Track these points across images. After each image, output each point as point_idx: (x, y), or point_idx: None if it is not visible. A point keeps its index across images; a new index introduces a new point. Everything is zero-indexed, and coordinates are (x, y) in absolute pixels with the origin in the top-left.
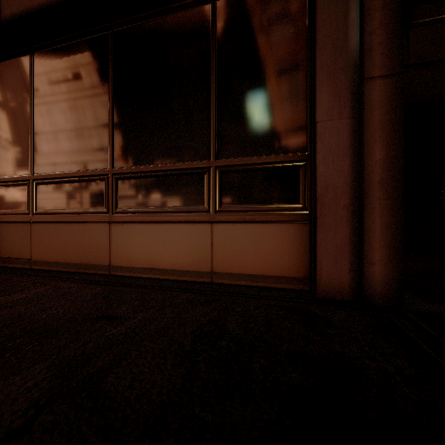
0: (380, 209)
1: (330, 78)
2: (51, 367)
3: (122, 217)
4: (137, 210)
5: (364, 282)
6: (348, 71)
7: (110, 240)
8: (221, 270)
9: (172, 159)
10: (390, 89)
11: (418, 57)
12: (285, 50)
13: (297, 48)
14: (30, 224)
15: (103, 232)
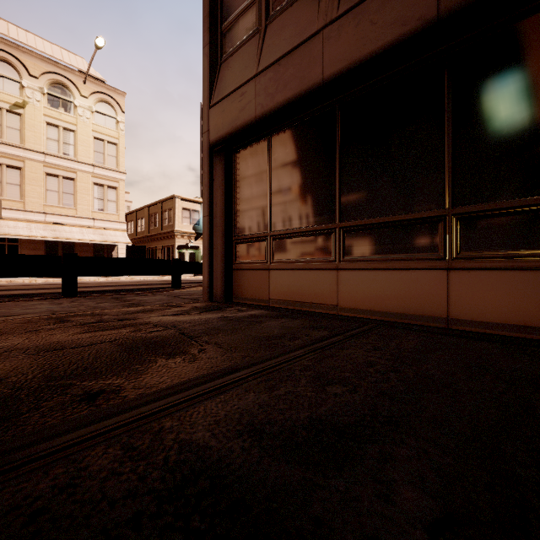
0: None
1: None
2: None
3: (468, 264)
4: (494, 254)
5: None
6: None
7: (448, 290)
8: None
9: None
10: None
11: None
12: None
13: None
14: (336, 271)
15: (437, 280)
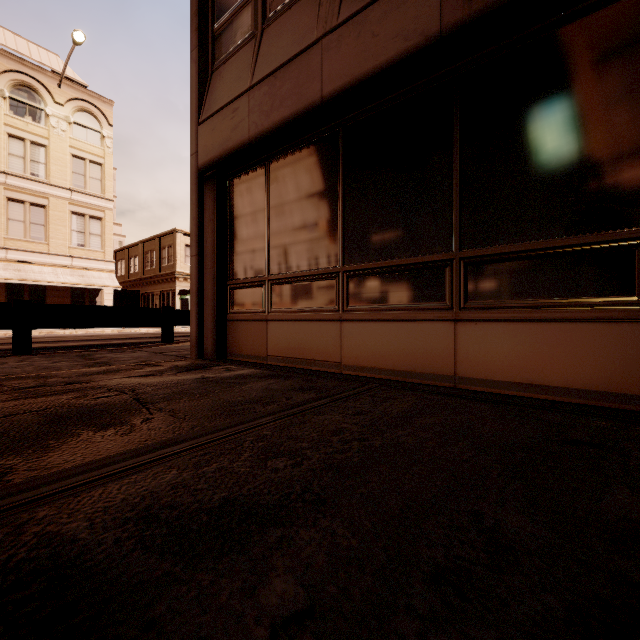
0: None
1: None
2: (634, 491)
3: (475, 314)
4: (501, 304)
5: None
6: None
7: (456, 344)
8: None
9: (567, 231)
10: None
11: None
12: None
13: None
14: (340, 322)
15: (445, 333)
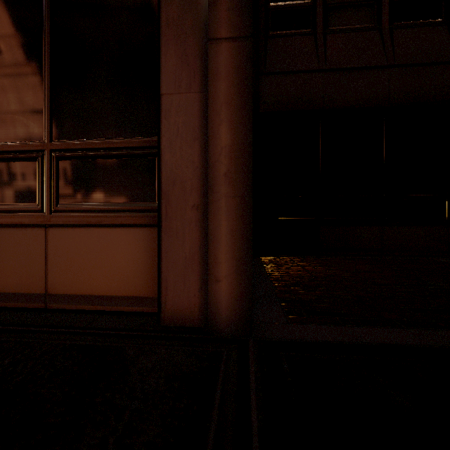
0: (227, 210)
1: (178, 39)
2: None
3: None
4: None
5: (209, 305)
6: (198, 32)
7: None
8: (58, 290)
9: None
10: (237, 55)
11: (334, 62)
12: (138, 3)
13: (153, 2)
14: None
15: None
